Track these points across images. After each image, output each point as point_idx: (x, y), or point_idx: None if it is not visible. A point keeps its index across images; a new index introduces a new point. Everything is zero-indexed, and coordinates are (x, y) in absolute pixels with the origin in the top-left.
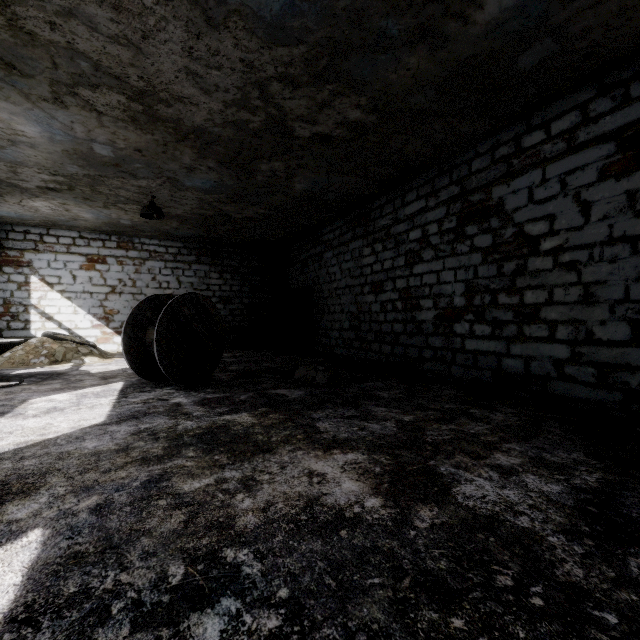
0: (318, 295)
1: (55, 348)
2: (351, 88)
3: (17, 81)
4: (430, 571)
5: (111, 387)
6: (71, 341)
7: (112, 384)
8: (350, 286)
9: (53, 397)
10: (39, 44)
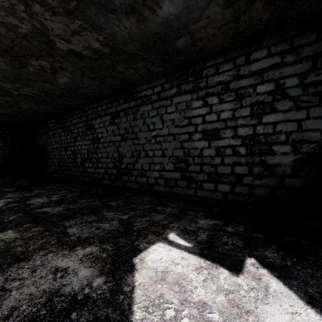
0: (46, 150)
1: None
2: (28, 86)
3: None
4: (0, 209)
5: None
6: None
7: None
8: (58, 147)
9: None
10: None
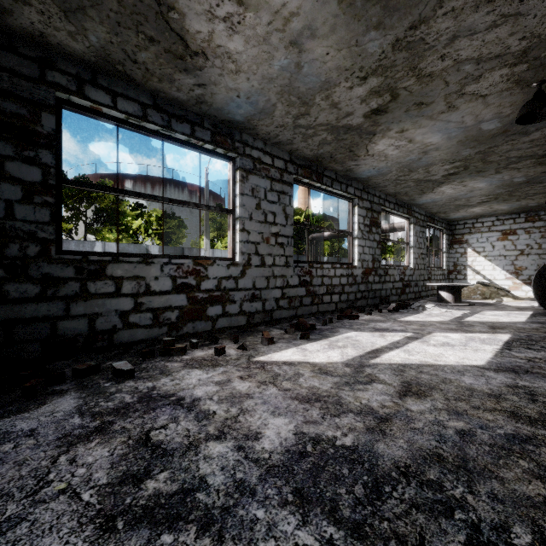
0: None
1: (484, 290)
2: None
3: (480, 174)
4: None
5: (524, 312)
6: (493, 287)
7: (525, 311)
8: None
9: (493, 311)
10: (493, 162)
